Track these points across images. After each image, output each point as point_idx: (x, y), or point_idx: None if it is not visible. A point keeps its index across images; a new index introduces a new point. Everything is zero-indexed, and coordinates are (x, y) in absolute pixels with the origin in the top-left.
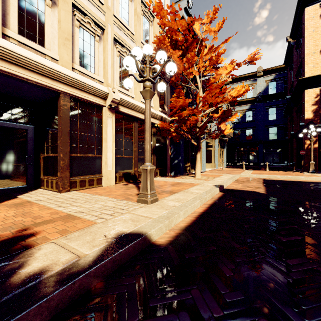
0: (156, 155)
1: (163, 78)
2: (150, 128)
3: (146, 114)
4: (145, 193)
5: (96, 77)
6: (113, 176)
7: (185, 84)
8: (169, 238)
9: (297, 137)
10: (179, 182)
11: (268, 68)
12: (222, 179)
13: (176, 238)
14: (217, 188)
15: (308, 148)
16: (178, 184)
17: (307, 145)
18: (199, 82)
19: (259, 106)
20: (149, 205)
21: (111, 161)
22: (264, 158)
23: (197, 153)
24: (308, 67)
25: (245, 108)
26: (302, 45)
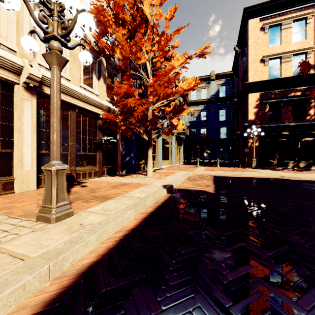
0: (102, 151)
1: (112, 65)
2: (58, 109)
3: (51, 89)
4: (48, 207)
5: (1, 42)
6: (33, 178)
7: (136, 72)
8: (35, 309)
9: (242, 136)
10: (126, 183)
11: (219, 73)
12: (174, 177)
13: (50, 306)
14: (164, 189)
15: (251, 146)
16: (122, 185)
17: (250, 143)
18: (149, 70)
19: (211, 107)
20: (51, 225)
21: (30, 158)
22: (216, 155)
23: (149, 150)
24: (251, 74)
25: (200, 108)
26: (246, 54)
